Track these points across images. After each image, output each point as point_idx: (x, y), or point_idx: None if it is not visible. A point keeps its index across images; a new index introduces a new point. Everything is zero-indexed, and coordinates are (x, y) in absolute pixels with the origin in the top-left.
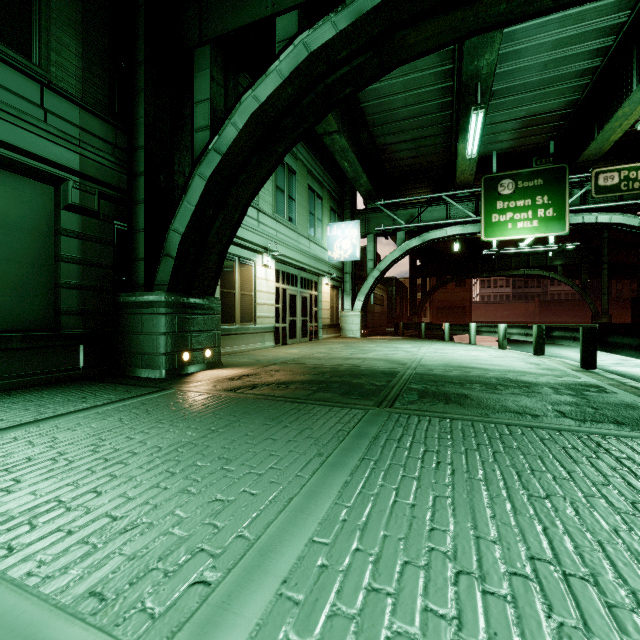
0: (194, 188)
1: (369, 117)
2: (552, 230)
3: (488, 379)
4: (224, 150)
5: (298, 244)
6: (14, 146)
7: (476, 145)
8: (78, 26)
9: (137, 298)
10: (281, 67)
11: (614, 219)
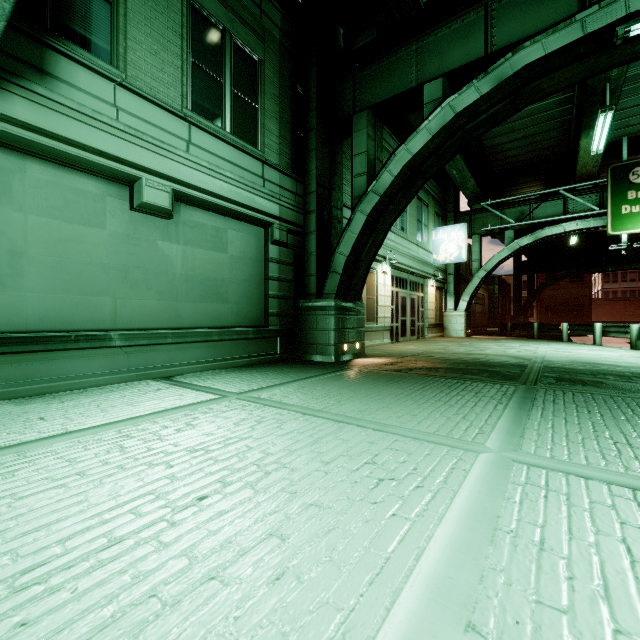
0: (356, 221)
1: None
2: None
3: (621, 373)
4: (381, 191)
5: (409, 251)
6: (251, 207)
7: (603, 142)
8: (277, 115)
9: (313, 304)
10: (430, 125)
11: None
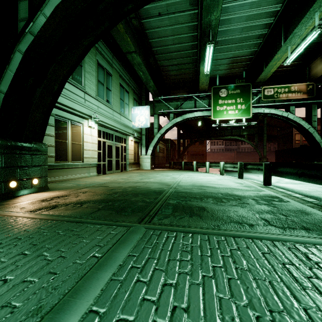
0: (15, 60)
1: (154, 48)
2: (244, 115)
3: (217, 194)
4: (37, 33)
5: (113, 116)
6: None
7: (209, 66)
8: None
9: None
10: None
11: (271, 111)
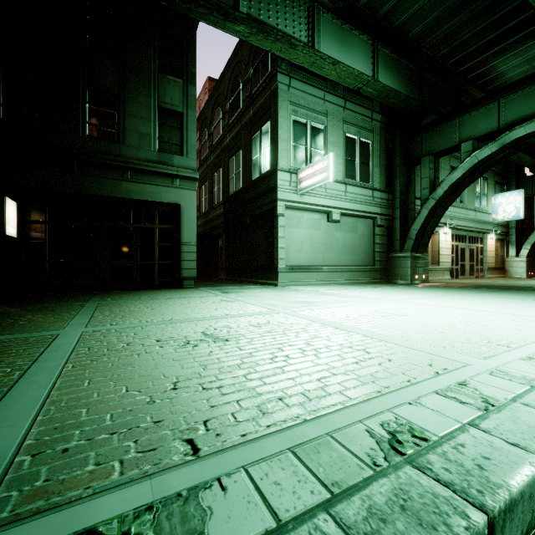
0: (422, 213)
1: None
2: None
3: None
4: (437, 198)
5: (466, 216)
6: (368, 212)
7: None
8: (379, 164)
9: (398, 255)
10: (464, 165)
11: None
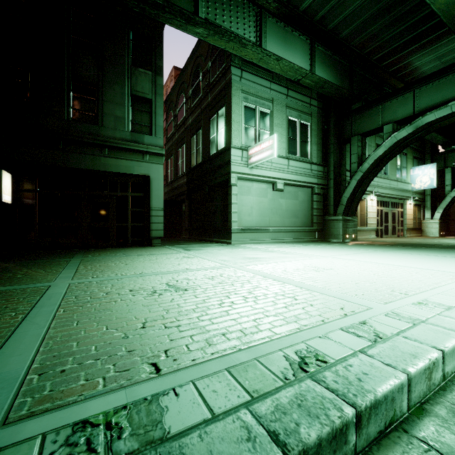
0: (352, 183)
1: None
2: None
3: None
4: (363, 171)
5: (389, 185)
6: (307, 182)
7: None
8: (316, 142)
9: (332, 218)
10: (386, 144)
11: None
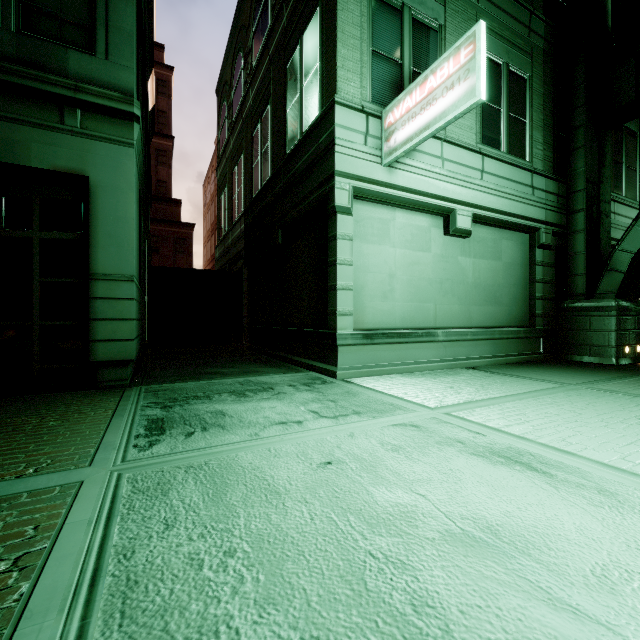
0: None
1: None
2: None
3: None
4: None
5: None
6: (523, 216)
7: None
8: (541, 123)
9: (583, 304)
10: None
11: None
